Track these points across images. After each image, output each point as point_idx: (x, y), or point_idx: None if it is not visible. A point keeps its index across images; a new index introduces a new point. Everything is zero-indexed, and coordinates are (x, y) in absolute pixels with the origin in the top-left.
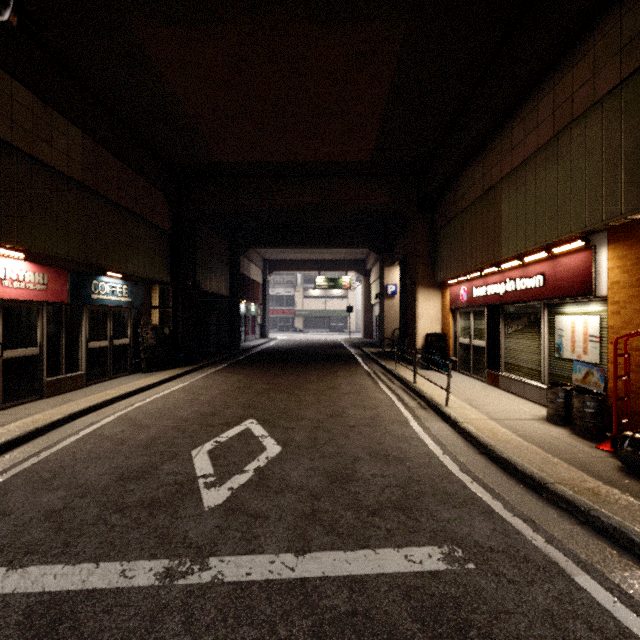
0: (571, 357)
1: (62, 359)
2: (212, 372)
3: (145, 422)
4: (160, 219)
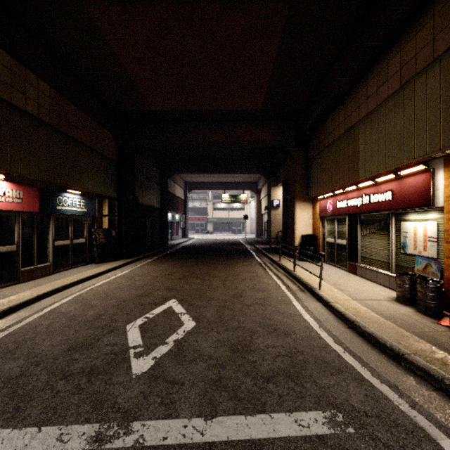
0: (413, 253)
1: (34, 254)
2: (146, 263)
3: (93, 302)
4: (109, 151)
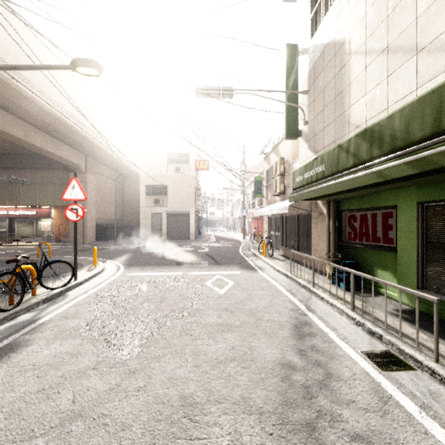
0: (44, 230)
1: None
2: None
3: None
4: None
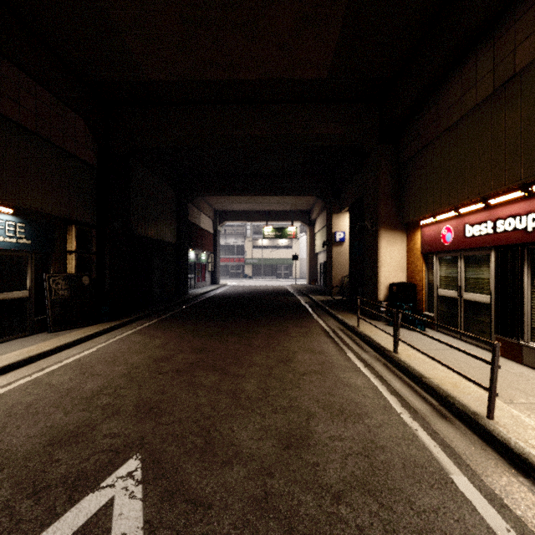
0: None
1: None
2: (139, 329)
3: None
4: (79, 148)
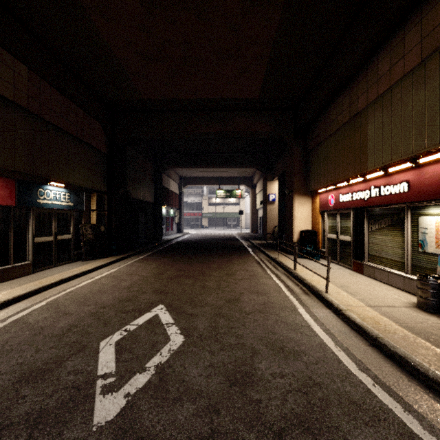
0: (435, 252)
1: (10, 252)
2: (137, 260)
3: (69, 308)
4: (97, 143)
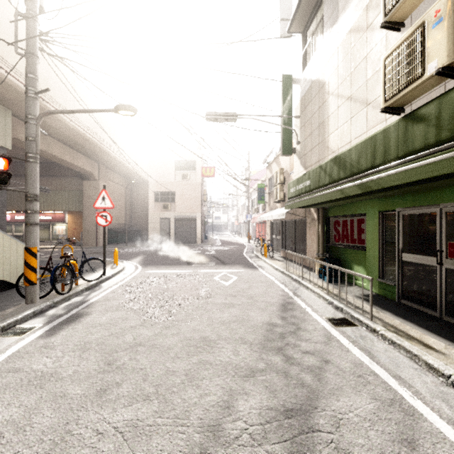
0: (59, 234)
1: None
2: None
3: None
4: None
